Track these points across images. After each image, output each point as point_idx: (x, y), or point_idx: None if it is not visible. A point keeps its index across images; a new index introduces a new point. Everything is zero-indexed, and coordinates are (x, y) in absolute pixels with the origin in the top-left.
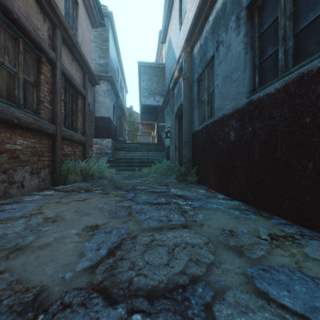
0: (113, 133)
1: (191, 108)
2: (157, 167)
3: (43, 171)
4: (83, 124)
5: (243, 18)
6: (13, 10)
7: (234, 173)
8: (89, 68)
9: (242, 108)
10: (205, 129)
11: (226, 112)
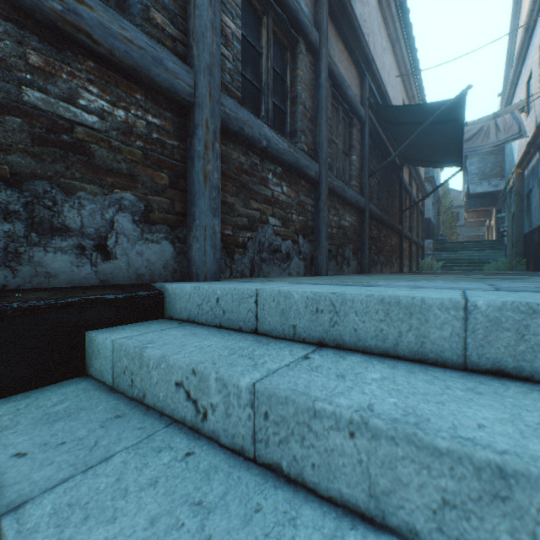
0: (431, 233)
1: (522, 215)
2: (491, 265)
3: (414, 263)
4: (421, 233)
5: (538, 184)
6: (413, 197)
7: (536, 259)
8: (426, 191)
9: (537, 227)
10: (528, 233)
11: (534, 226)
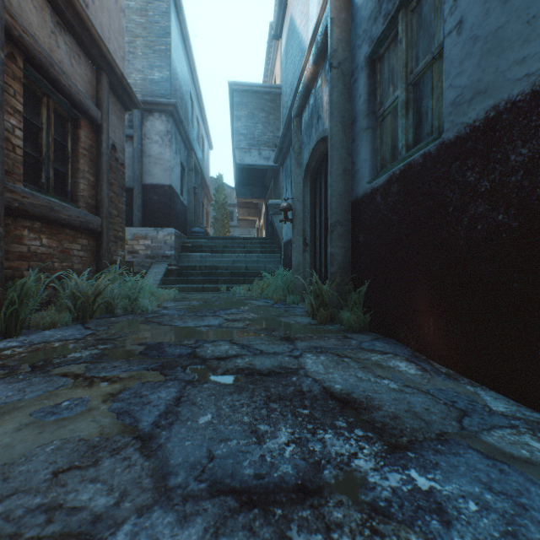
0: (180, 218)
1: (348, 140)
2: (265, 284)
3: None
4: (95, 187)
5: None
6: None
7: None
8: (110, 60)
9: None
10: (399, 180)
11: (514, 90)
